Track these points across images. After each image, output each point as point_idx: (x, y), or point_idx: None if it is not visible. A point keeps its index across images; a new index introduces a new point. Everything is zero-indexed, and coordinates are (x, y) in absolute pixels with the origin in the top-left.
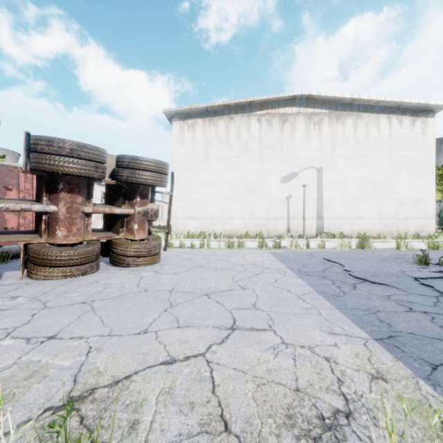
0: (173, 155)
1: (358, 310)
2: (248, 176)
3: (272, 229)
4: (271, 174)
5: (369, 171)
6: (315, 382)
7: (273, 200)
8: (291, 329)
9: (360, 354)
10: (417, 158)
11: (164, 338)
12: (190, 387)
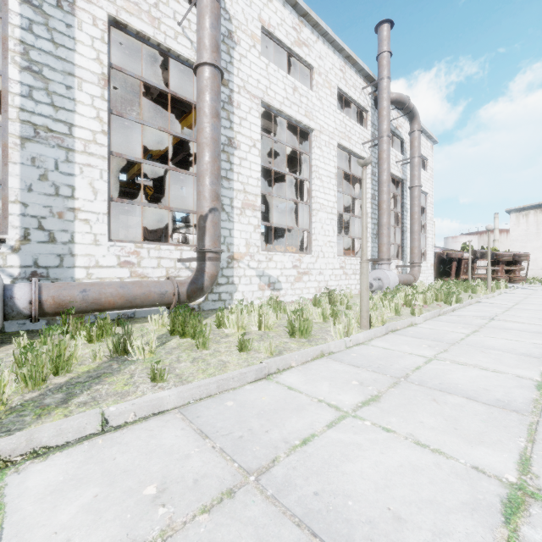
0: (510, 233)
1: None
2: None
3: None
4: None
5: None
6: None
7: None
8: None
9: None
10: None
11: None
12: None
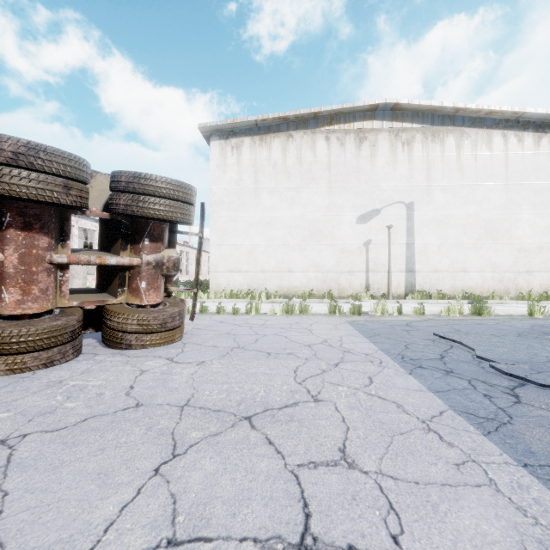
0: (211, 186)
1: None
2: (313, 215)
3: (345, 286)
4: (344, 212)
5: (478, 207)
6: None
7: (347, 247)
8: None
9: None
10: (544, 189)
11: None
12: None
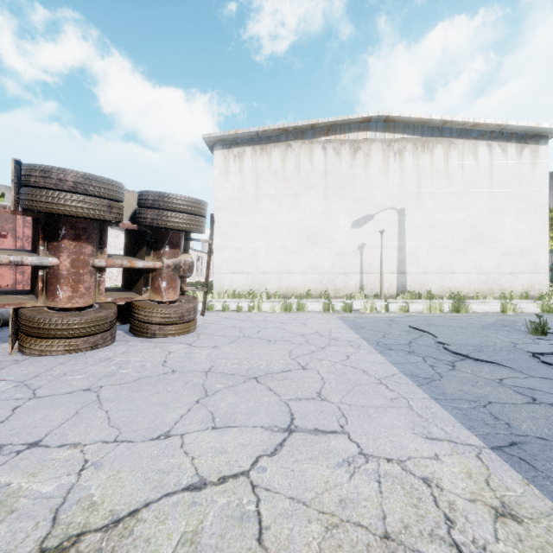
0: (215, 193)
1: (463, 401)
2: (311, 220)
3: (341, 287)
4: (340, 217)
5: (465, 213)
6: (413, 522)
7: (342, 250)
8: (372, 432)
9: (473, 472)
10: (526, 196)
11: (192, 445)
12: (225, 532)
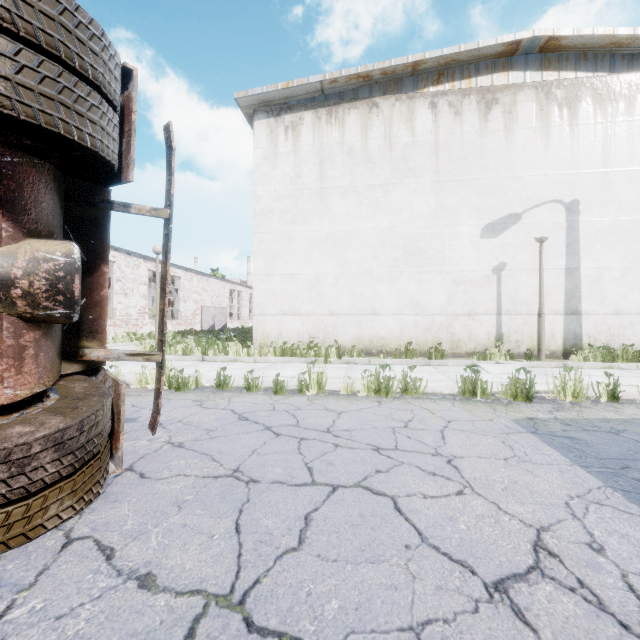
0: (255, 187)
1: None
2: (410, 226)
3: (462, 337)
4: (460, 220)
5: None
6: None
7: (465, 275)
8: None
9: None
10: None
11: None
12: None
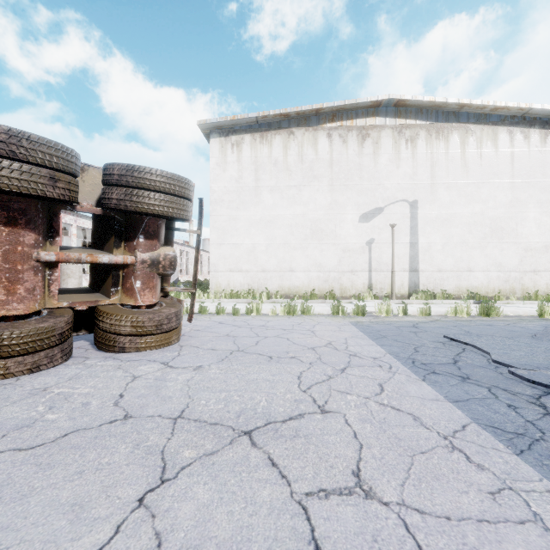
0: (211, 184)
1: None
2: (315, 213)
3: (347, 286)
4: (346, 210)
5: (483, 205)
6: None
7: (349, 246)
8: None
9: None
10: None
11: None
12: None
